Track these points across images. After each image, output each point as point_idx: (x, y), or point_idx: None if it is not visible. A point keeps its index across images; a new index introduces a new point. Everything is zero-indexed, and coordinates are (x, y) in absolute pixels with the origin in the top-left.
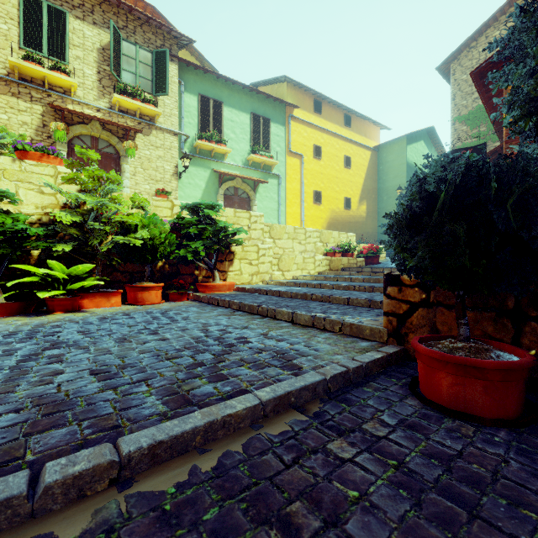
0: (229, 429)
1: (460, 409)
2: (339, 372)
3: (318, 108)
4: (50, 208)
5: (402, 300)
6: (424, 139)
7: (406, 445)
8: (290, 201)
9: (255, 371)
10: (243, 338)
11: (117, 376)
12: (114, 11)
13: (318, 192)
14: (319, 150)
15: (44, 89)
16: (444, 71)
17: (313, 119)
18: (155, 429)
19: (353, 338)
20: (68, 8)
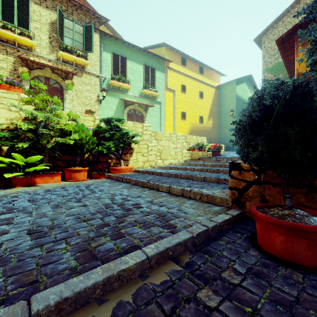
0: (123, 281)
1: (289, 259)
2: (202, 231)
3: (184, 62)
4: (15, 120)
5: (241, 179)
6: (246, 82)
7: (256, 292)
8: (167, 118)
9: (144, 230)
10: (137, 204)
11: (46, 235)
12: (59, 0)
13: (184, 112)
14: (185, 88)
15: (15, 47)
16: (258, 42)
17: (181, 69)
18: (64, 286)
19: (209, 204)
20: None
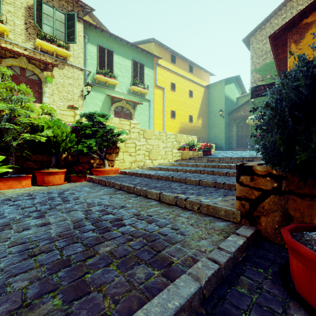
0: None
1: None
2: (212, 273)
3: (173, 60)
4: None
5: (254, 187)
6: (234, 82)
7: None
8: (156, 116)
9: (123, 273)
10: (118, 220)
11: None
12: None
13: (173, 111)
14: (174, 86)
15: None
16: (246, 42)
17: (170, 67)
18: None
19: (210, 217)
20: None
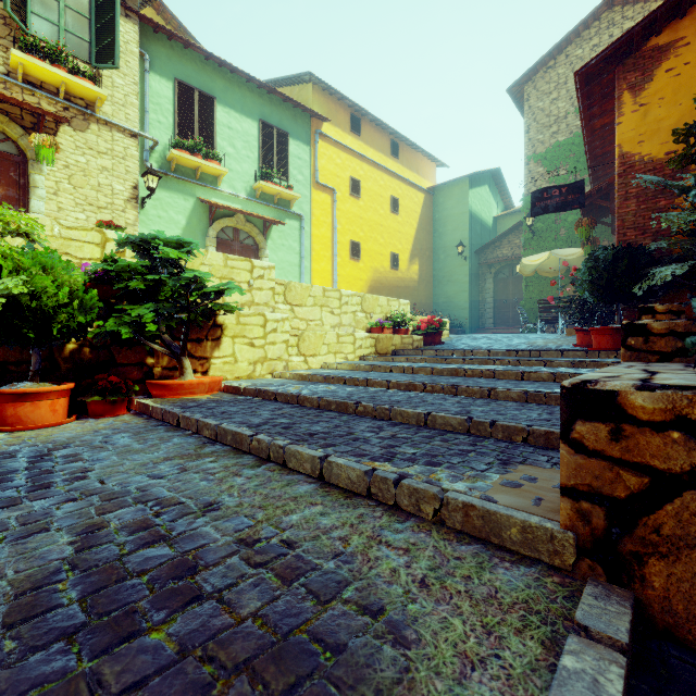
0: None
1: None
2: None
3: (356, 126)
4: None
5: (623, 461)
6: (489, 184)
7: None
8: (317, 253)
9: None
10: (181, 570)
11: None
12: None
13: (356, 243)
14: (358, 186)
15: None
16: (516, 95)
17: (349, 141)
18: None
19: (473, 541)
20: None
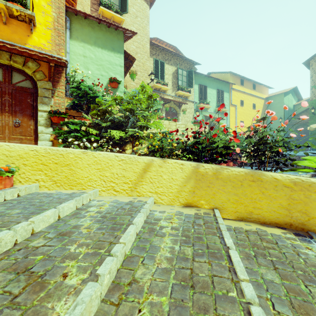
0: None
1: None
2: None
3: (242, 83)
4: None
5: None
6: (291, 93)
7: None
8: (231, 126)
9: None
10: None
11: None
12: (176, 58)
13: (242, 121)
14: (242, 102)
15: (159, 92)
16: (306, 64)
17: (240, 88)
18: None
19: None
20: (164, 61)
